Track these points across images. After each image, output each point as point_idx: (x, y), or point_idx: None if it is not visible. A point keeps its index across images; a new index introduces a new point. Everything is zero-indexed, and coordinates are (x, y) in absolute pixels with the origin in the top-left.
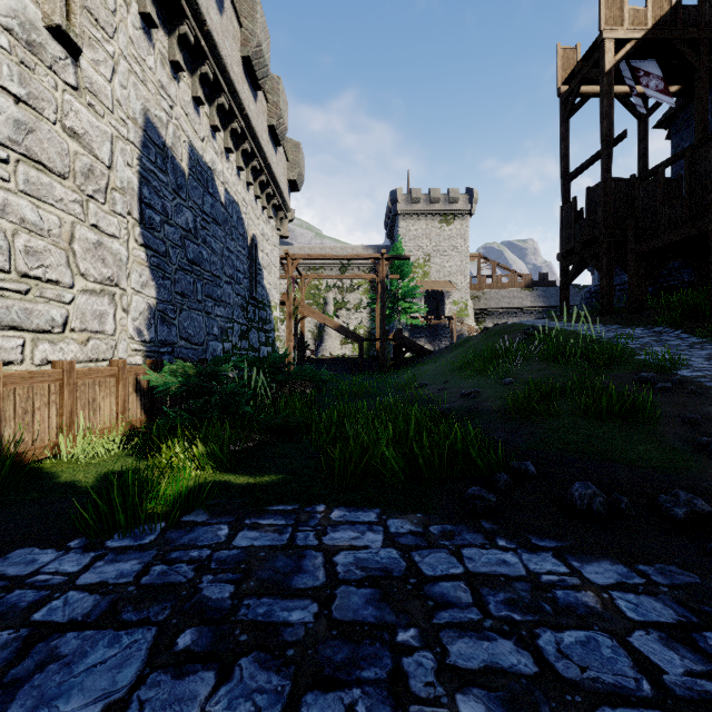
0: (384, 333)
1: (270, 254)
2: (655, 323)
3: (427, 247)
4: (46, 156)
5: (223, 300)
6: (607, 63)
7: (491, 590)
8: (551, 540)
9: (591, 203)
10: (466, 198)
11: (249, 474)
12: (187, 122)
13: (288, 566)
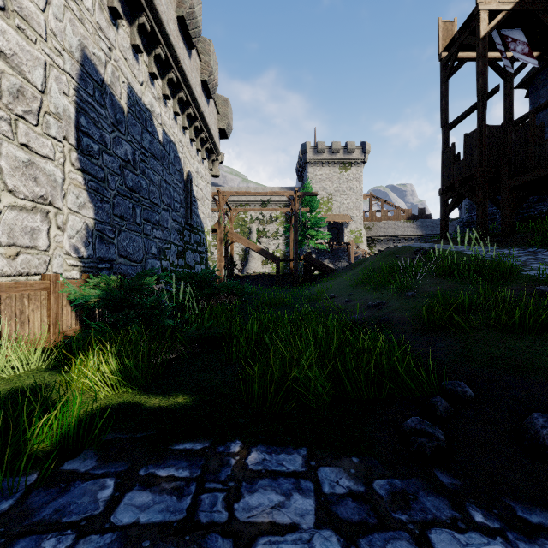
0: (297, 254)
1: (204, 189)
2: (528, 244)
3: (330, 188)
4: None
5: (161, 225)
6: (483, 31)
7: None
8: (542, 510)
9: (468, 146)
10: (361, 149)
11: (163, 393)
12: (126, 66)
13: None
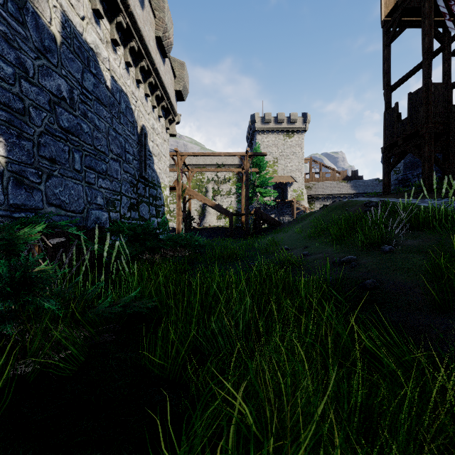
0: (248, 209)
1: (160, 146)
2: None
3: (276, 153)
4: None
5: (108, 174)
6: None
7: None
8: None
9: (413, 104)
10: (302, 119)
11: None
12: None
13: None
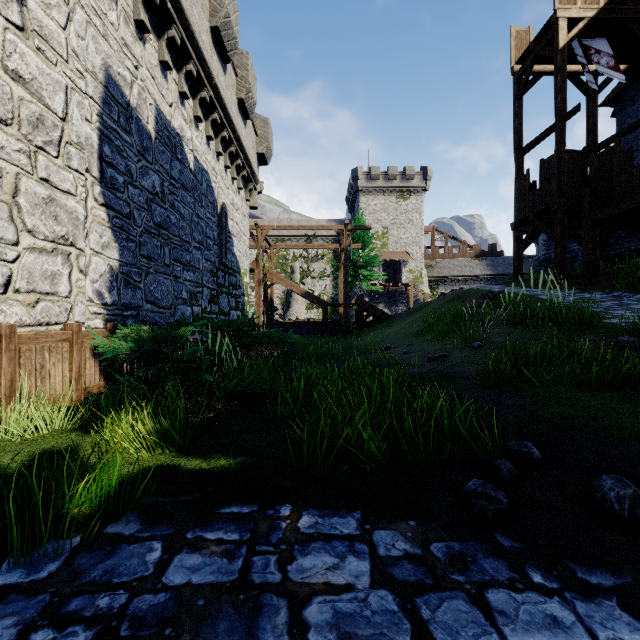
0: (347, 298)
1: (240, 223)
2: (613, 287)
3: (385, 220)
4: None
5: (192, 265)
6: (561, 41)
7: None
8: (602, 571)
9: (545, 174)
10: (421, 175)
11: (204, 456)
12: (154, 86)
13: (235, 632)
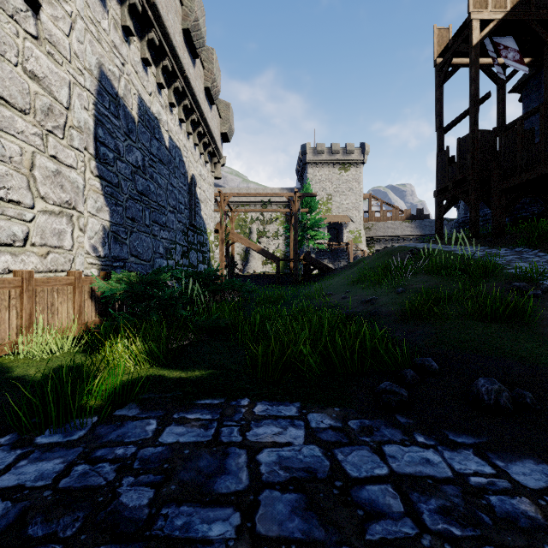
0: (296, 254)
1: (206, 191)
2: (516, 244)
3: (329, 189)
4: (7, 93)
5: (167, 226)
6: (475, 39)
7: (421, 495)
8: (467, 435)
9: (461, 150)
10: (360, 150)
11: (182, 369)
12: (137, 79)
13: (211, 466)
